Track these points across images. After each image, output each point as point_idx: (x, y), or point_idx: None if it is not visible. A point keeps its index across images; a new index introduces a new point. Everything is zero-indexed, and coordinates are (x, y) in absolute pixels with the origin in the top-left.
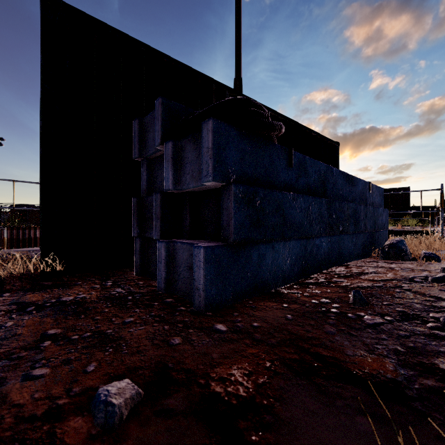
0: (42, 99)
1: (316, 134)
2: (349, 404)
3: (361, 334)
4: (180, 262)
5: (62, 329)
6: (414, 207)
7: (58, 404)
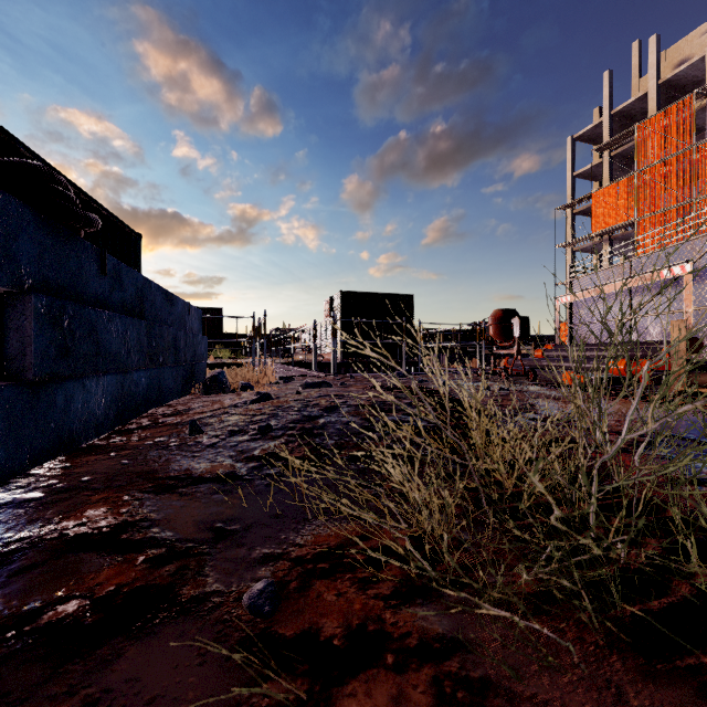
0: None
1: (108, 213)
2: (206, 493)
3: (204, 454)
4: None
5: None
6: (227, 334)
7: None
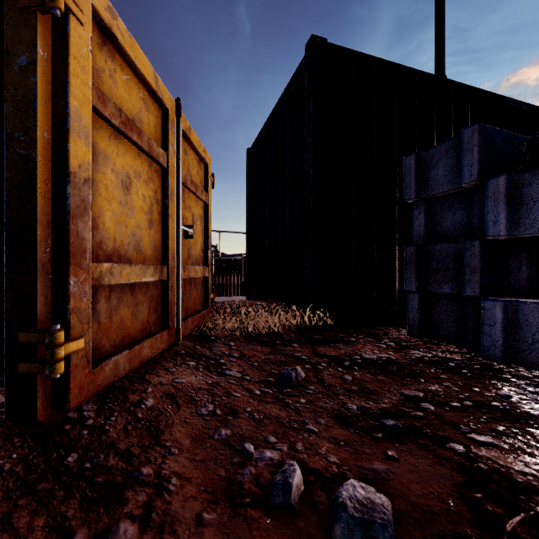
0: (312, 149)
1: None
2: None
3: None
4: (535, 328)
5: (418, 392)
6: None
7: None
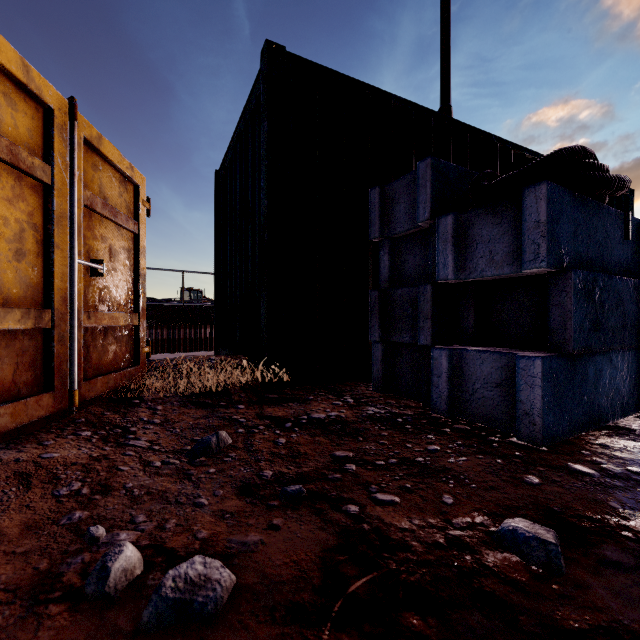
0: (267, 174)
1: None
2: None
3: None
4: (474, 377)
5: (351, 452)
6: None
7: (453, 535)
